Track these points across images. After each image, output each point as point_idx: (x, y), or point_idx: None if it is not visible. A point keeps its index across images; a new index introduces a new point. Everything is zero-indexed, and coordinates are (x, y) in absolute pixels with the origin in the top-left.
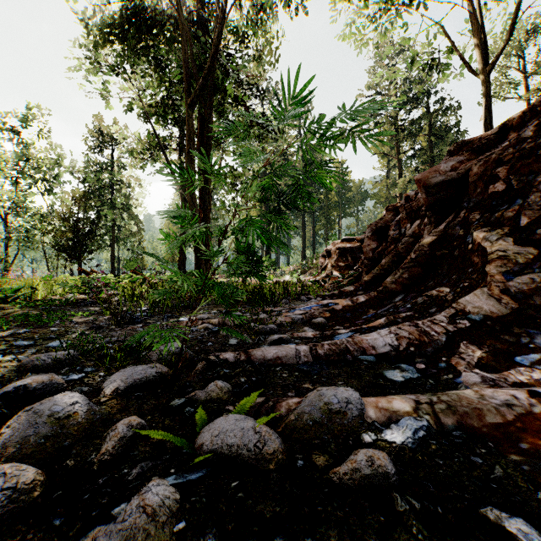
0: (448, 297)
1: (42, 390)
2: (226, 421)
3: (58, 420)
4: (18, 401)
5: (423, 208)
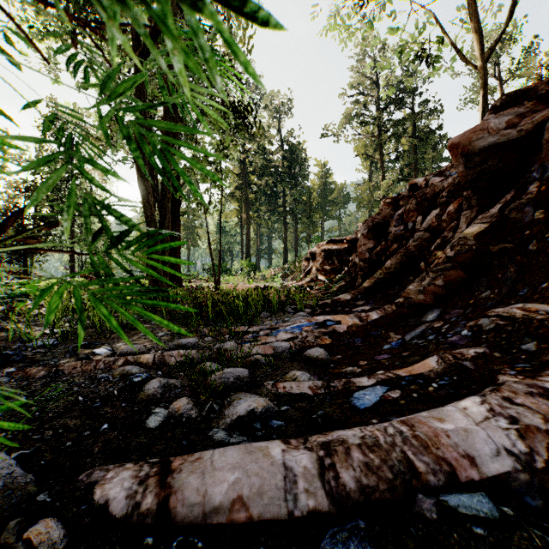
0: None
1: None
2: None
3: None
4: None
5: (443, 193)
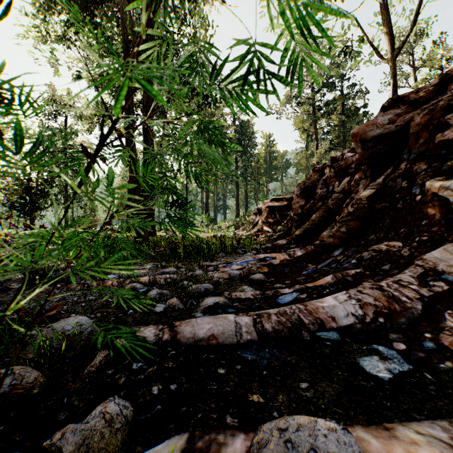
0: (403, 252)
1: None
2: None
3: None
4: None
5: (352, 165)
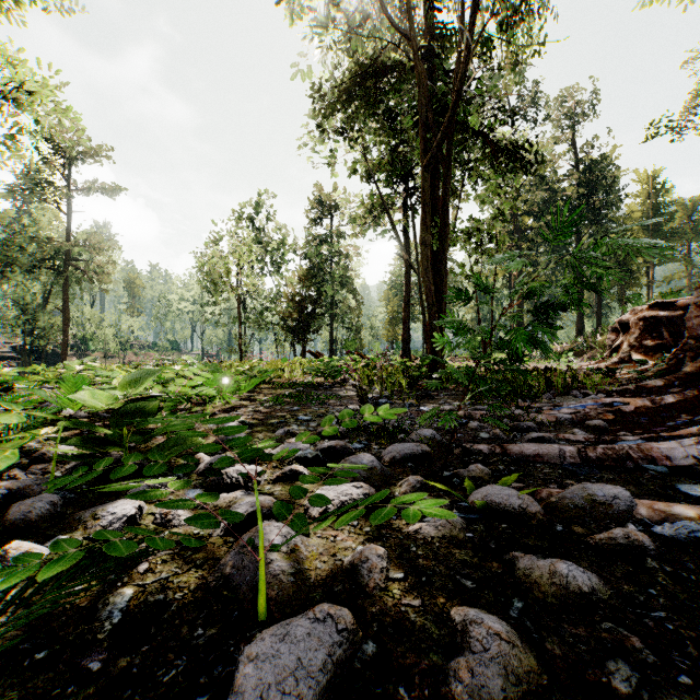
0: None
1: (342, 452)
2: (493, 488)
3: (367, 469)
4: (329, 456)
5: None
